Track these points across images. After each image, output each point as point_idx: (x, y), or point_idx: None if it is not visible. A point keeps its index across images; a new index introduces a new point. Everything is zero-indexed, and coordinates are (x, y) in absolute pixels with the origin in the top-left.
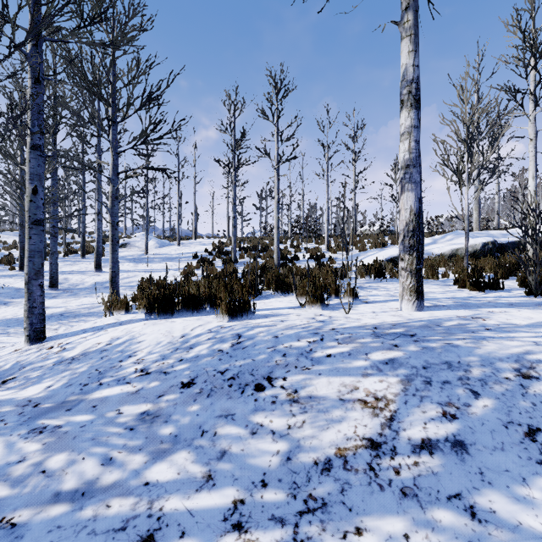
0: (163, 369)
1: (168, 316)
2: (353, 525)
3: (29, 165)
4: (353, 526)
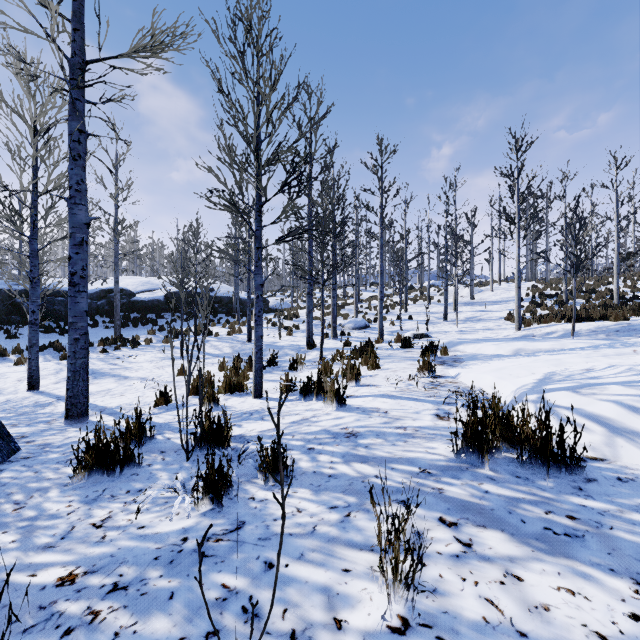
0: (601, 330)
1: (579, 322)
2: None
3: (517, 267)
4: None
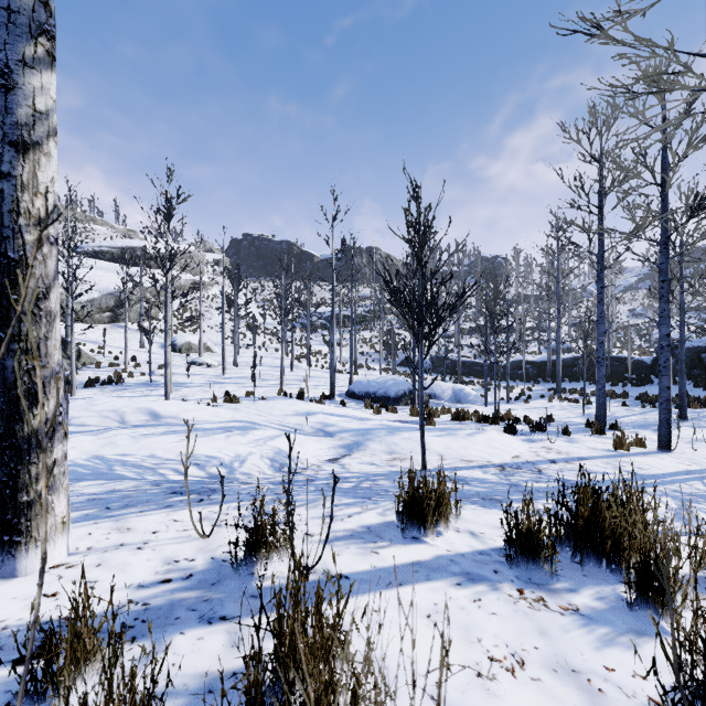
0: None
1: None
2: (272, 481)
3: None
4: (272, 481)
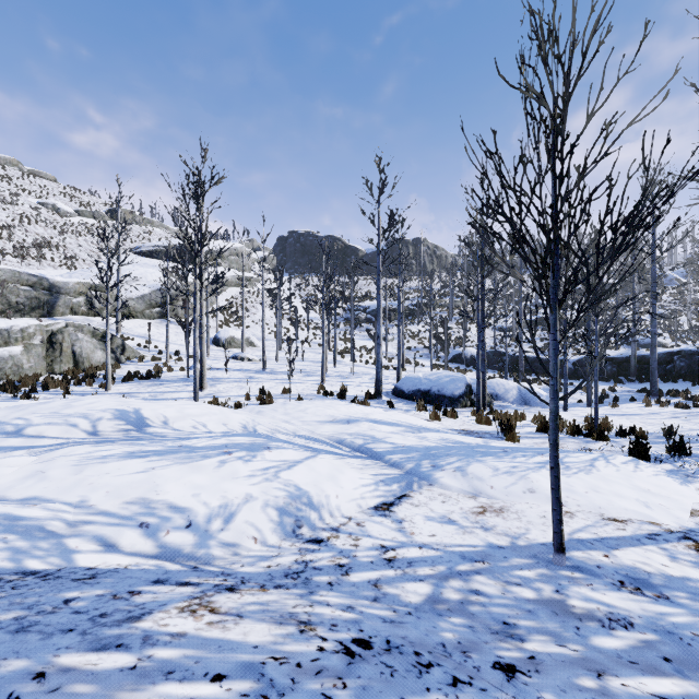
0: None
1: None
2: (271, 568)
3: None
4: (271, 568)
